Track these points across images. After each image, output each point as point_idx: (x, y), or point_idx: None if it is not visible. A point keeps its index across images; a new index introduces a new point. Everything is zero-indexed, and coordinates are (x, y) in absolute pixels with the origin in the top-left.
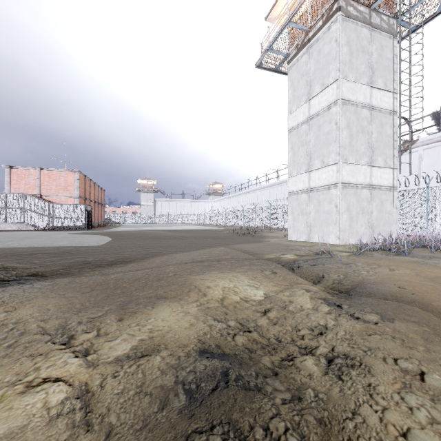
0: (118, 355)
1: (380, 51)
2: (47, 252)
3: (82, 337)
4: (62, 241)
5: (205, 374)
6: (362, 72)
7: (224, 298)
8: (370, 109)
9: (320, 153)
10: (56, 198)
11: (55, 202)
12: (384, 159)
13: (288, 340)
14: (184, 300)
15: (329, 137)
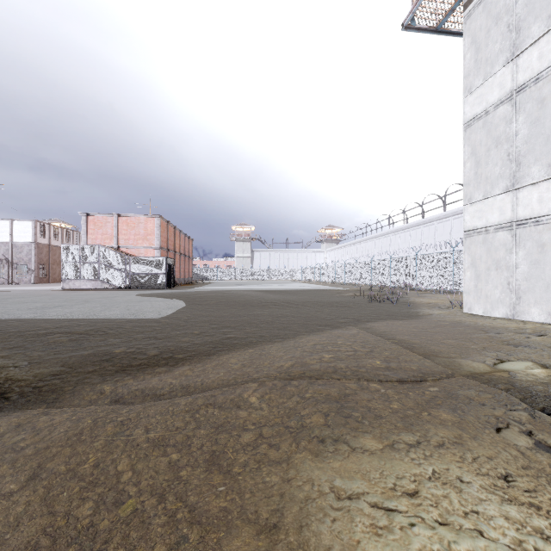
0: None
1: None
2: (73, 331)
3: None
4: (116, 309)
5: None
6: None
7: None
8: None
9: (545, 151)
10: (134, 250)
11: (134, 254)
12: None
13: None
14: None
15: None
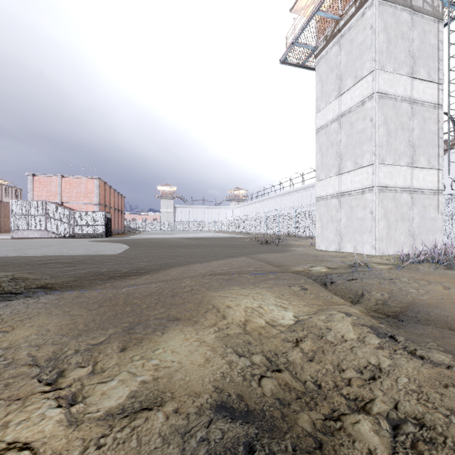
0: (111, 406)
1: (423, 37)
2: (61, 261)
3: (73, 375)
4: (79, 249)
5: (222, 448)
6: (402, 62)
7: (246, 321)
8: (411, 103)
9: (353, 153)
10: (76, 206)
11: (76, 209)
12: (427, 159)
13: (330, 386)
14: (200, 323)
15: (363, 135)
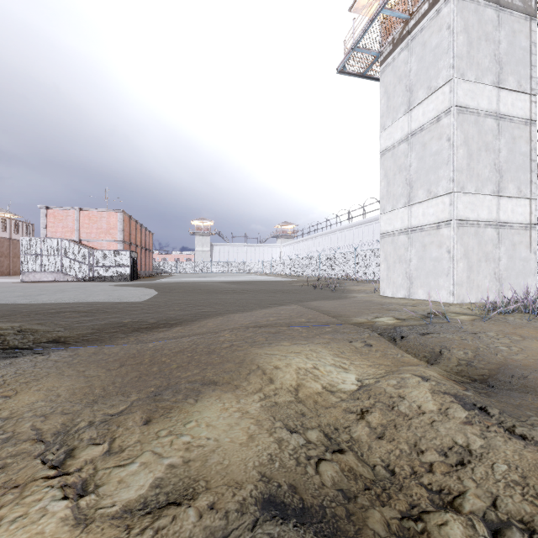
0: (129, 499)
1: (512, 38)
2: (77, 310)
3: (84, 455)
4: (98, 295)
5: None
6: (486, 68)
7: (299, 386)
8: (497, 119)
9: (426, 180)
10: (97, 243)
11: (96, 248)
12: (517, 186)
13: (406, 472)
14: (241, 388)
15: (439, 158)
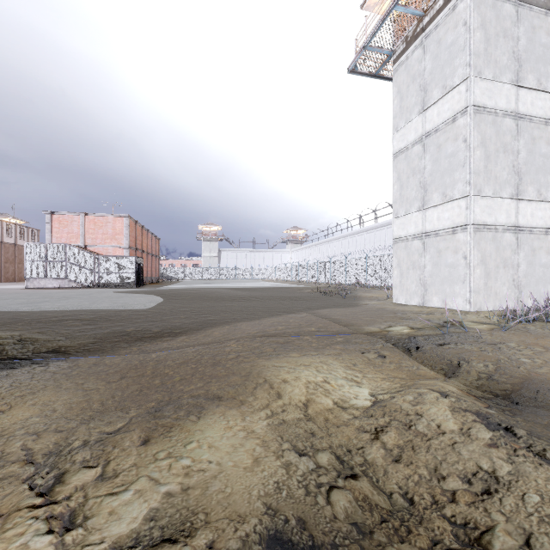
0: (120, 535)
1: (531, 34)
2: (80, 318)
3: (75, 481)
4: (103, 303)
5: None
6: (504, 66)
7: (308, 402)
8: (516, 119)
9: (441, 183)
10: (102, 249)
11: (101, 253)
12: (536, 189)
13: (426, 501)
14: (247, 404)
15: (454, 160)
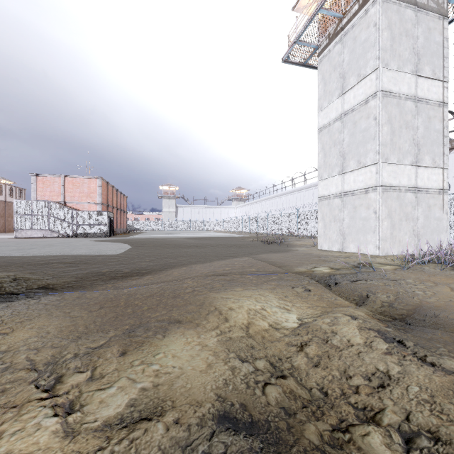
0: (109, 416)
1: (427, 34)
2: (63, 261)
3: (71, 381)
4: (81, 249)
5: None
6: (406, 59)
7: (249, 324)
8: (415, 101)
9: (356, 152)
10: (79, 205)
11: (78, 209)
12: (432, 158)
13: (337, 393)
14: (201, 326)
15: (367, 134)
